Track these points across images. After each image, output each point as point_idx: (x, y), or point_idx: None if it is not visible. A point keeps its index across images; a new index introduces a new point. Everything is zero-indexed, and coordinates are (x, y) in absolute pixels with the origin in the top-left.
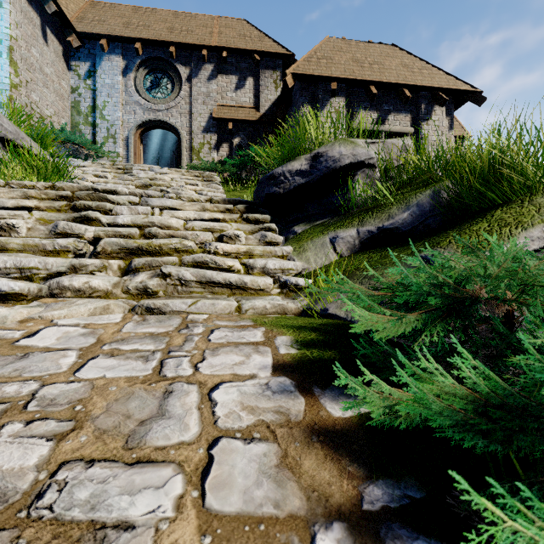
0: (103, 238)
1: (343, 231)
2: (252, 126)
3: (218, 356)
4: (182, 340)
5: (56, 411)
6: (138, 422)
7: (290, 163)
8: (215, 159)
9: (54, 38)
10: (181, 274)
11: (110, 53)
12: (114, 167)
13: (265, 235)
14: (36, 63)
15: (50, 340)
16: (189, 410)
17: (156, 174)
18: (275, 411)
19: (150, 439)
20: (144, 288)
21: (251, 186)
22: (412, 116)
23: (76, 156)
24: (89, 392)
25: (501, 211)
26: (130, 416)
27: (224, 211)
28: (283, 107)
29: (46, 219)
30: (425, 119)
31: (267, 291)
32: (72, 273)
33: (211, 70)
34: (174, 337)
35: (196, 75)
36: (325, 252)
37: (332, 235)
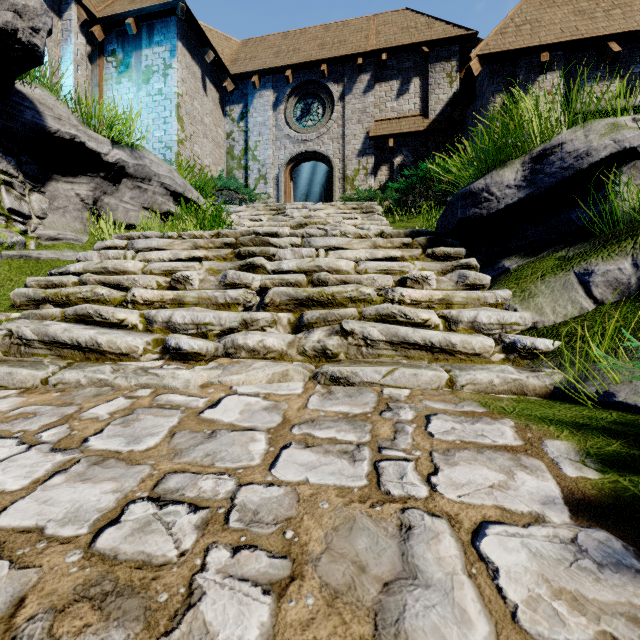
0: (269, 287)
1: (604, 263)
2: (417, 138)
3: (456, 466)
4: (390, 430)
5: (263, 535)
6: (379, 583)
7: (497, 172)
8: (372, 186)
9: (212, 87)
10: (366, 332)
11: (261, 90)
12: (267, 209)
13: (465, 276)
14: (197, 115)
15: (233, 413)
16: (453, 576)
17: (310, 211)
18: (629, 617)
19: (412, 629)
20: (322, 349)
21: (422, 213)
22: None
23: (231, 203)
24: (296, 506)
25: None
26: (363, 566)
27: (400, 246)
28: (462, 105)
29: (214, 269)
30: None
31: (485, 356)
32: (243, 329)
33: (367, 81)
34: (378, 424)
35: (350, 90)
36: (570, 296)
37: (582, 270)
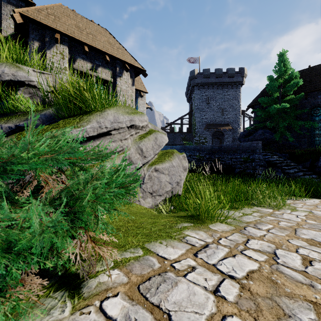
0: None
1: None
2: None
3: None
4: None
5: None
6: None
7: None
8: None
9: None
10: None
11: None
12: None
13: None
14: None
15: None
16: None
17: None
18: None
19: None
20: None
21: None
22: (113, 72)
23: None
24: None
25: (63, 120)
26: None
27: None
28: (19, 37)
29: None
30: (119, 76)
31: None
32: None
33: None
34: None
35: None
36: None
37: None
